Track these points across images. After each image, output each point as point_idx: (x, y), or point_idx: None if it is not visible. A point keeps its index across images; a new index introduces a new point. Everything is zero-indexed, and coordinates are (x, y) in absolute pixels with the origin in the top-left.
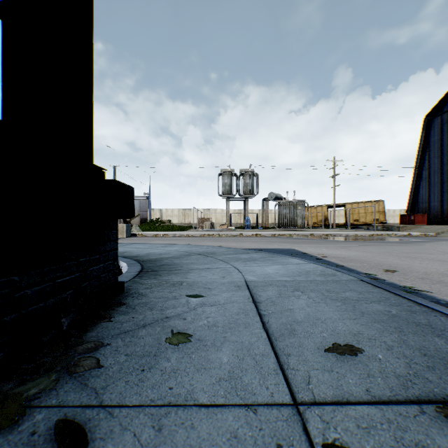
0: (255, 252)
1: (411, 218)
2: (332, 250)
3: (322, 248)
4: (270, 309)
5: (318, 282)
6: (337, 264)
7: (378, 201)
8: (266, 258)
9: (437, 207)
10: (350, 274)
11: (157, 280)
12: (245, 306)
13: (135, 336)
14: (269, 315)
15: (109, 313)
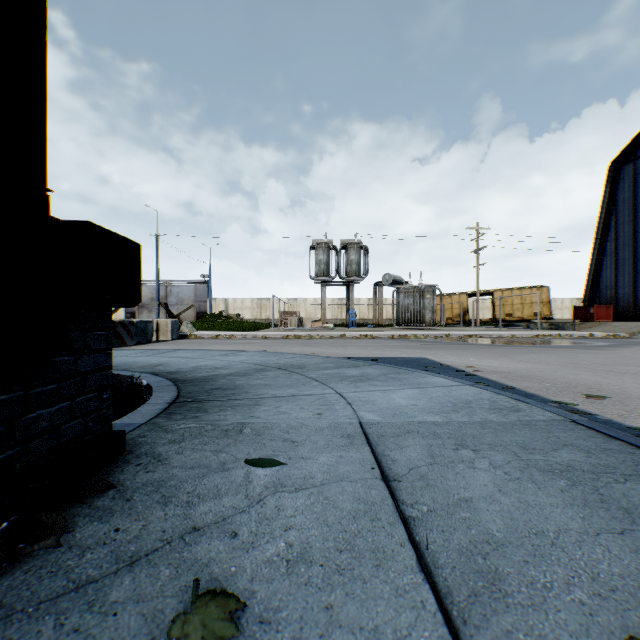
0: (370, 364)
1: (591, 311)
2: (485, 361)
3: (469, 357)
4: (422, 499)
5: (494, 426)
6: (503, 384)
7: (540, 288)
8: (389, 376)
9: (628, 295)
10: (543, 406)
11: (198, 421)
12: (368, 492)
13: (97, 604)
14: (424, 519)
15: (66, 518)
